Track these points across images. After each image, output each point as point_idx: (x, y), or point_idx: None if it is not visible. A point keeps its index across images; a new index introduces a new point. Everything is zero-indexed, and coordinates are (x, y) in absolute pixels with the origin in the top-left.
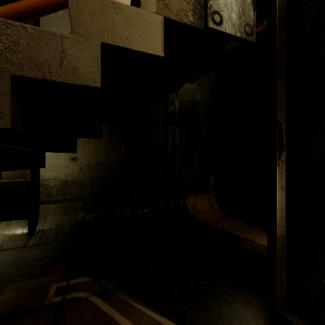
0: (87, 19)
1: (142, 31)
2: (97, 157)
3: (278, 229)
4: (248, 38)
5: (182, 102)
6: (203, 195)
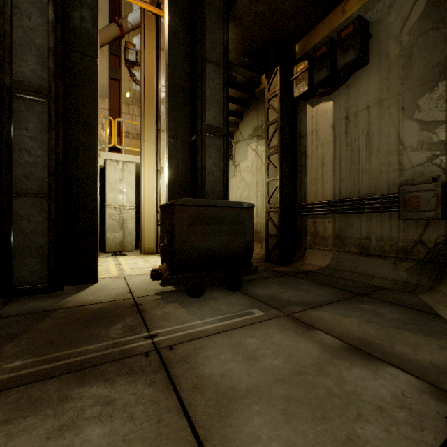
0: None
1: None
2: None
3: None
4: None
5: None
6: None
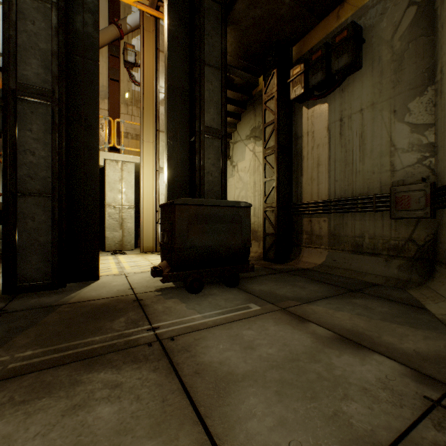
0: None
1: None
2: None
3: None
4: None
5: None
6: None
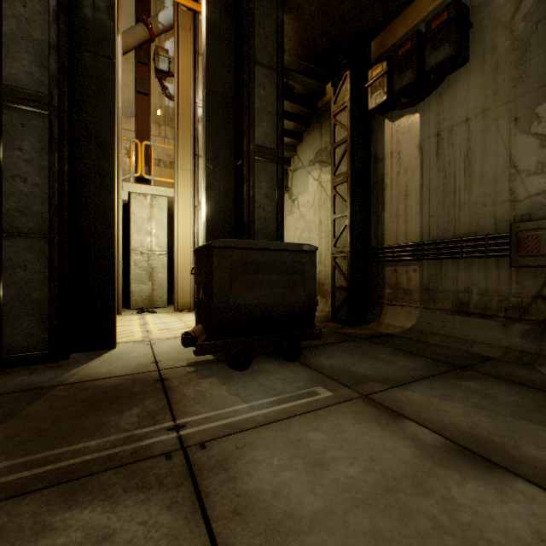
0: None
1: None
2: None
3: None
4: None
5: None
6: None
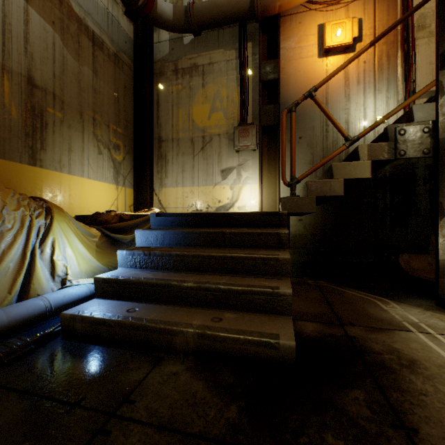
0: (338, 172)
1: (360, 170)
2: (315, 219)
3: (439, 256)
4: (425, 156)
5: (393, 167)
6: (420, 255)
